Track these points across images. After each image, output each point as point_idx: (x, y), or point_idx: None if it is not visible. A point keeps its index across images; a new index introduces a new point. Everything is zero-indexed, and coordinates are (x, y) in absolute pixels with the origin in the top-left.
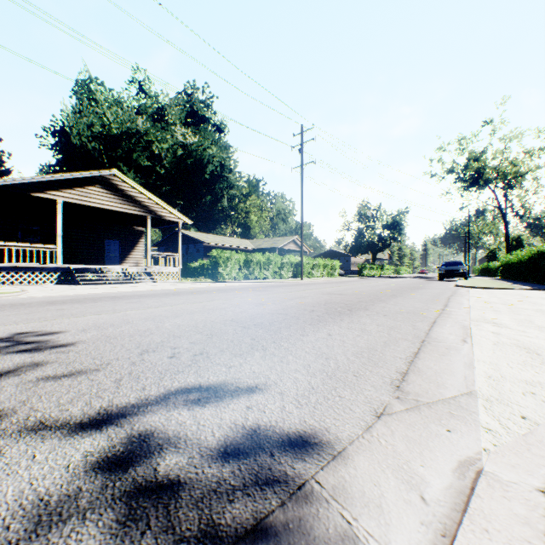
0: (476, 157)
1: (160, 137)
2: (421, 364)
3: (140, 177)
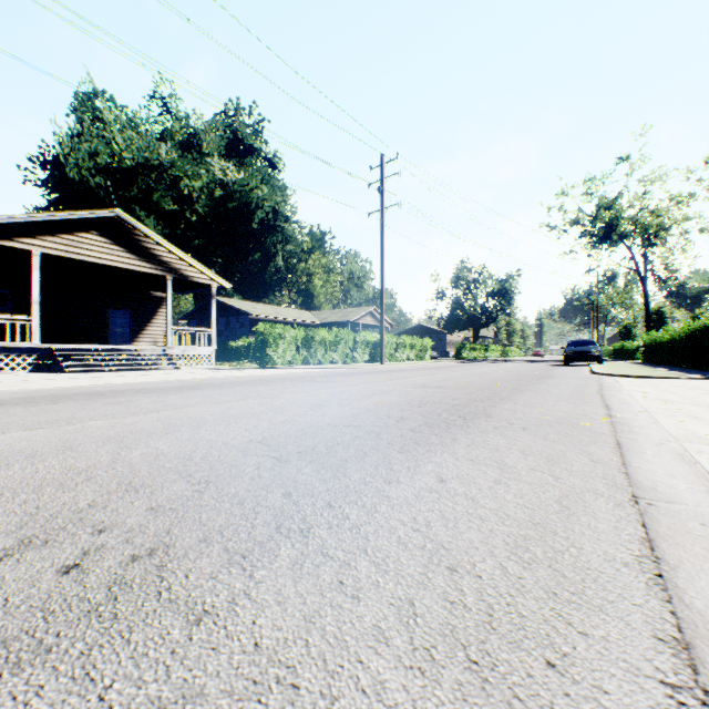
0: (608, 204)
1: (191, 172)
2: (694, 591)
3: (163, 226)
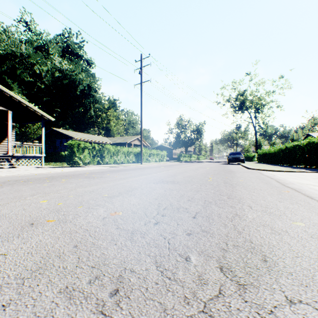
0: (242, 93)
1: (40, 61)
2: None
3: (23, 88)
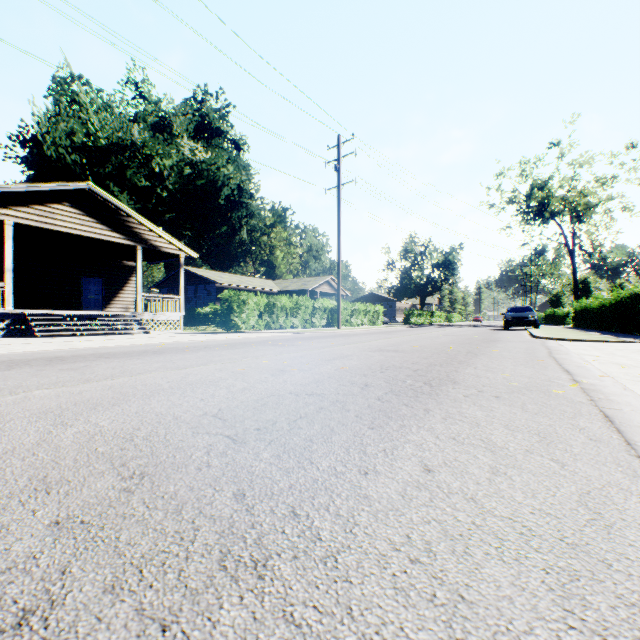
0: (541, 184)
1: (162, 151)
2: None
3: (135, 201)
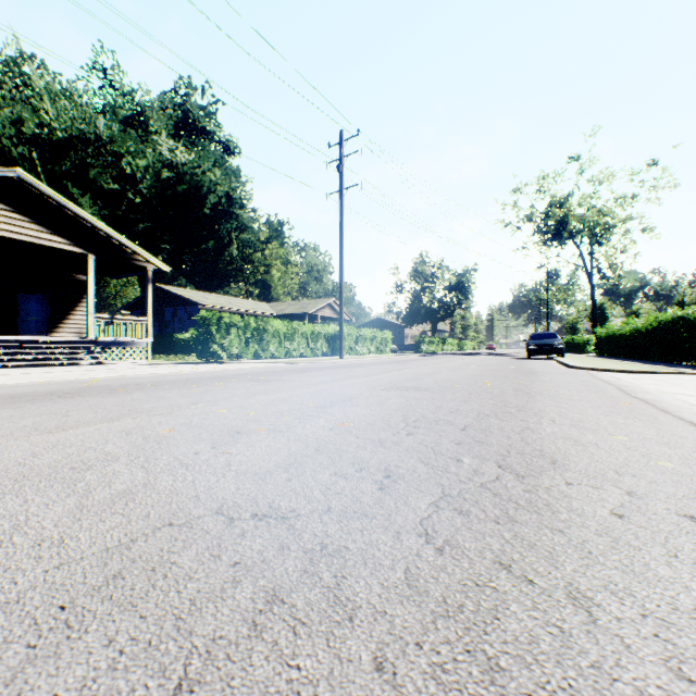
0: (560, 202)
1: (134, 148)
2: None
3: (101, 206)
